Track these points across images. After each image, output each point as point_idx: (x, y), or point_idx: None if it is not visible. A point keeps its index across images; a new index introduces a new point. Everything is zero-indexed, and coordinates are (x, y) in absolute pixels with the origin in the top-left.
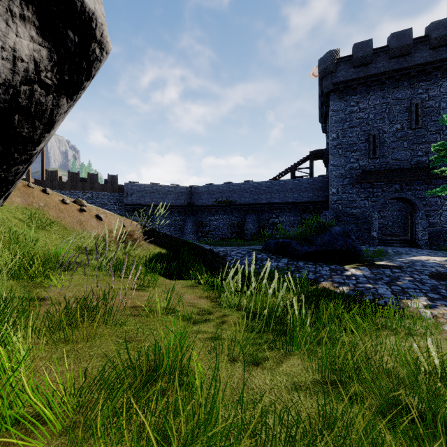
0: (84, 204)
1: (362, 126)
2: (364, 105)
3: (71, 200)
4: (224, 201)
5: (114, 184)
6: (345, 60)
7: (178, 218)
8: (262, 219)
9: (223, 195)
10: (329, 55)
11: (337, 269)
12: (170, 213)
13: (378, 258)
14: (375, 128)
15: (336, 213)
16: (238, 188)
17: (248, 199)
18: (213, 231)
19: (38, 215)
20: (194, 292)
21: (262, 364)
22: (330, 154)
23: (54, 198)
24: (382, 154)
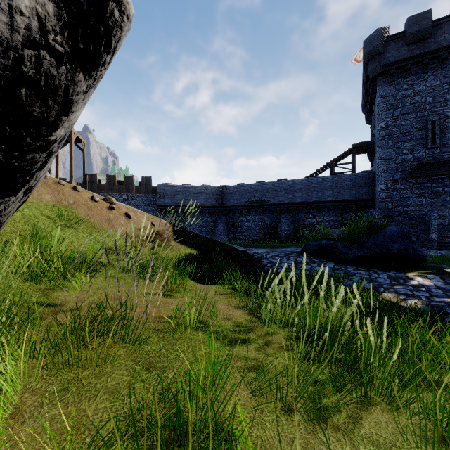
0: (114, 201)
1: (418, 112)
2: (420, 88)
3: (101, 197)
4: (256, 201)
5: (148, 185)
6: (396, 38)
7: (209, 219)
8: (298, 220)
9: (256, 195)
10: (376, 34)
11: (398, 277)
12: (202, 214)
13: (445, 265)
14: (434, 113)
15: (385, 212)
16: (271, 187)
17: (283, 198)
18: (245, 232)
19: (66, 212)
20: (228, 300)
21: (333, 420)
22: (378, 145)
23: (83, 195)
24: (443, 143)
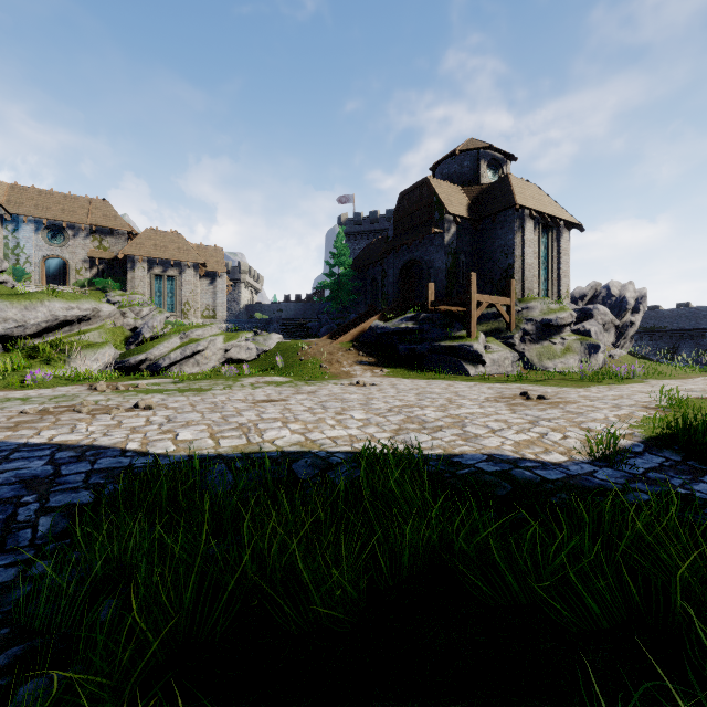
0: None
1: None
2: None
3: None
4: (650, 327)
5: None
6: None
7: None
8: (702, 345)
9: (649, 322)
10: None
11: None
12: None
13: None
14: None
15: None
16: (669, 314)
17: (683, 325)
18: None
19: None
20: None
21: None
22: None
23: None
24: None
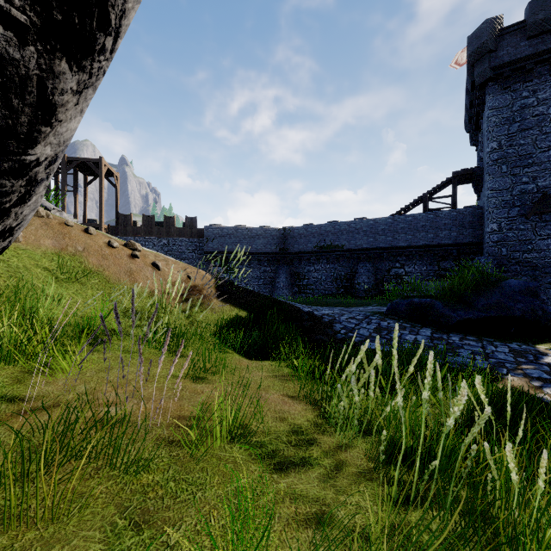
0: (138, 248)
1: (543, 127)
2: (545, 94)
3: (122, 242)
4: (327, 246)
5: (193, 227)
6: (513, 30)
7: (268, 269)
8: (381, 269)
9: (326, 238)
10: (486, 26)
11: (525, 351)
12: (259, 262)
13: None
14: None
15: (498, 259)
16: (346, 228)
17: (361, 242)
18: (313, 285)
19: (72, 263)
20: (284, 386)
21: None
22: (487, 172)
23: (98, 239)
24: None
